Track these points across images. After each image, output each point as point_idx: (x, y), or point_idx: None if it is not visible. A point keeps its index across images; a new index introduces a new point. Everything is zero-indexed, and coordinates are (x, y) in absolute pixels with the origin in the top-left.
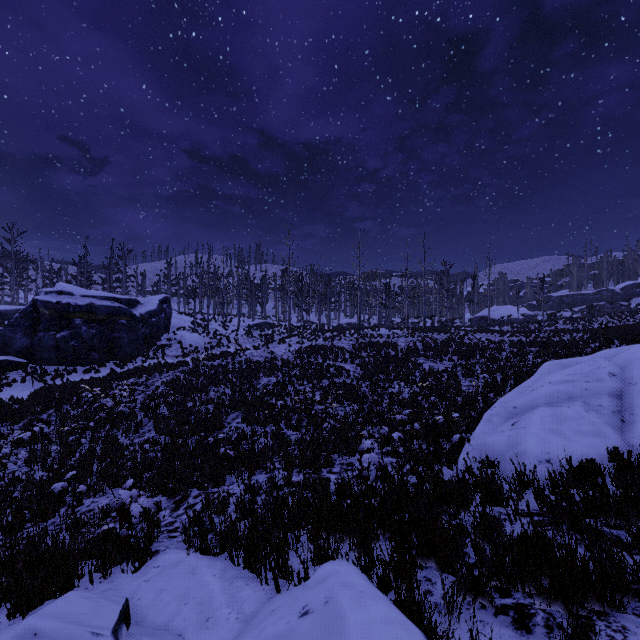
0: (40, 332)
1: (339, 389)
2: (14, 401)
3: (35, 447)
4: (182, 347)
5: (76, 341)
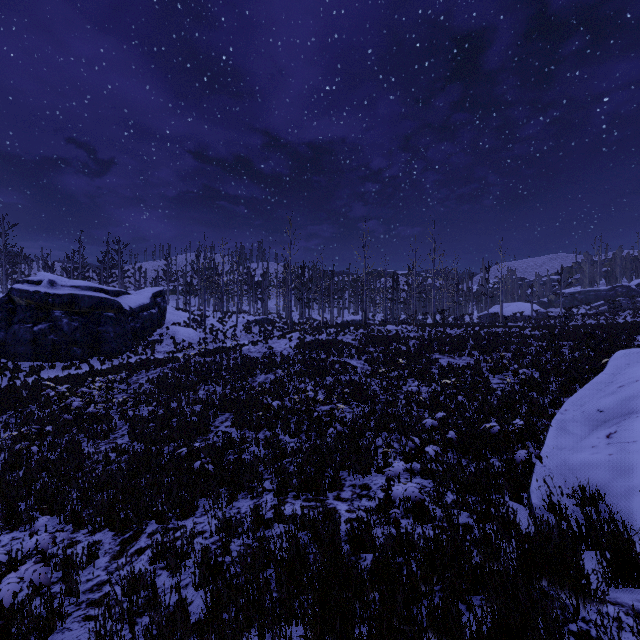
0: (15, 325)
1: (345, 387)
2: None
3: None
4: (175, 343)
5: (55, 335)
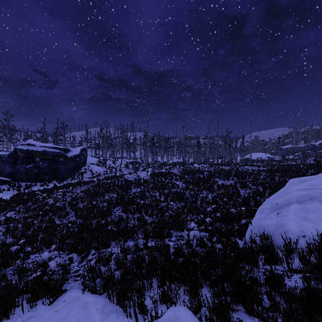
0: (18, 165)
1: (173, 194)
2: (1, 200)
3: (10, 225)
4: (92, 173)
5: (36, 169)
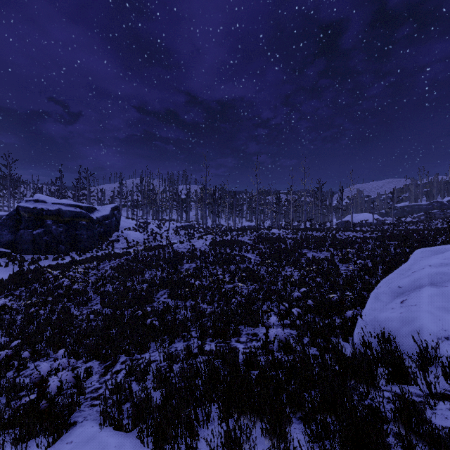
0: (21, 230)
1: (243, 272)
2: None
3: (5, 316)
4: (127, 242)
5: (48, 236)
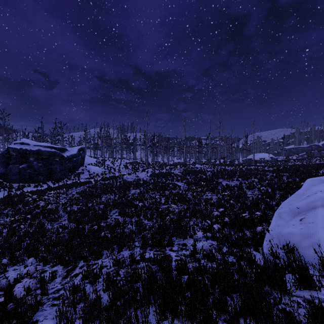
0: (10, 165)
1: (175, 196)
2: None
3: None
4: (89, 174)
5: (30, 170)
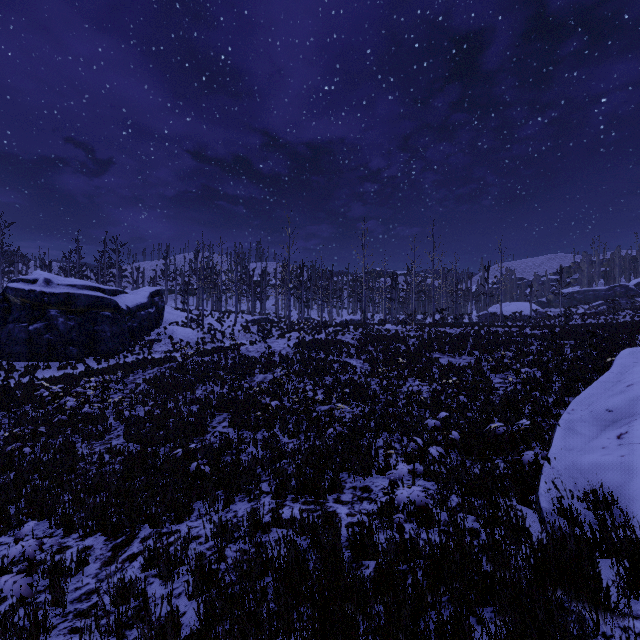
0: (10, 324)
1: (345, 387)
2: None
3: None
4: (172, 342)
5: (51, 334)
